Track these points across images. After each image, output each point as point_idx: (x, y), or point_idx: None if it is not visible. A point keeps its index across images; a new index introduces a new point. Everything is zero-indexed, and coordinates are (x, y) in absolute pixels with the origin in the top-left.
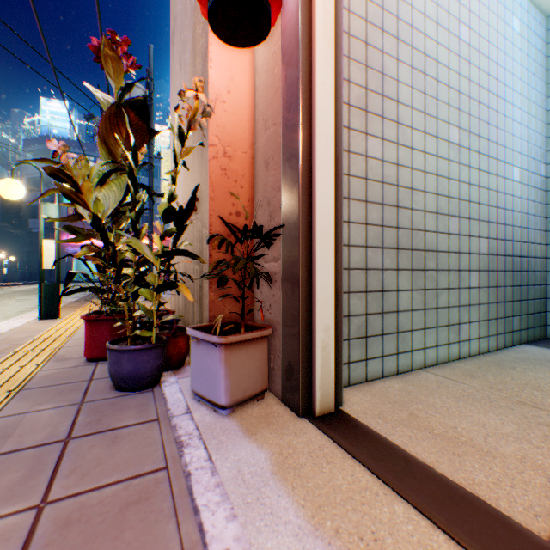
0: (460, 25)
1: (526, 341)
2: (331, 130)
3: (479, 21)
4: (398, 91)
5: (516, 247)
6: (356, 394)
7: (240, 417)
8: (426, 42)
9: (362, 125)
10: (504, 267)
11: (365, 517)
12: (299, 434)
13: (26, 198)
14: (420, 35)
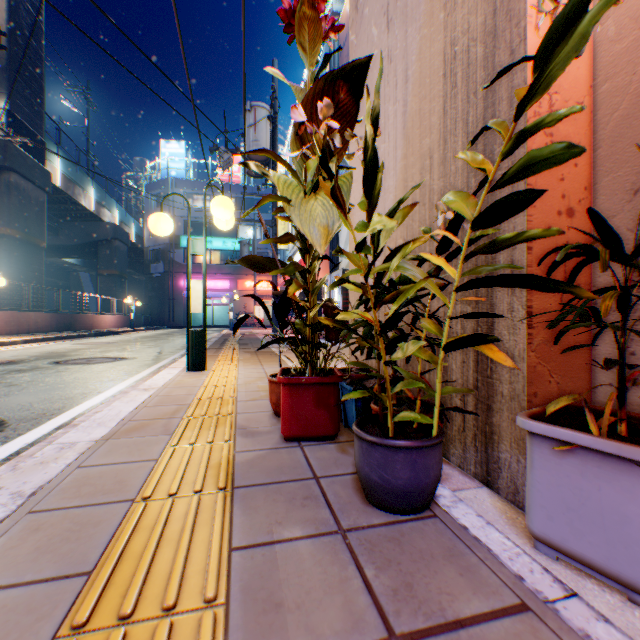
0: None
1: None
2: None
3: None
4: None
5: None
6: None
7: None
8: None
9: None
10: None
11: None
12: None
13: (148, 243)
14: None
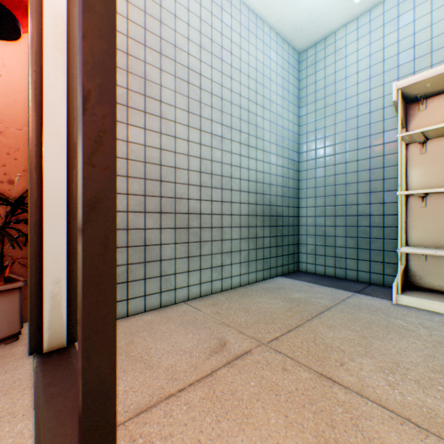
0: (223, 50)
1: (282, 274)
2: (63, 121)
3: (241, 49)
4: (162, 93)
5: (274, 210)
6: None
7: None
8: (191, 59)
9: (124, 117)
10: (264, 224)
11: None
12: (9, 371)
13: None
14: (185, 54)
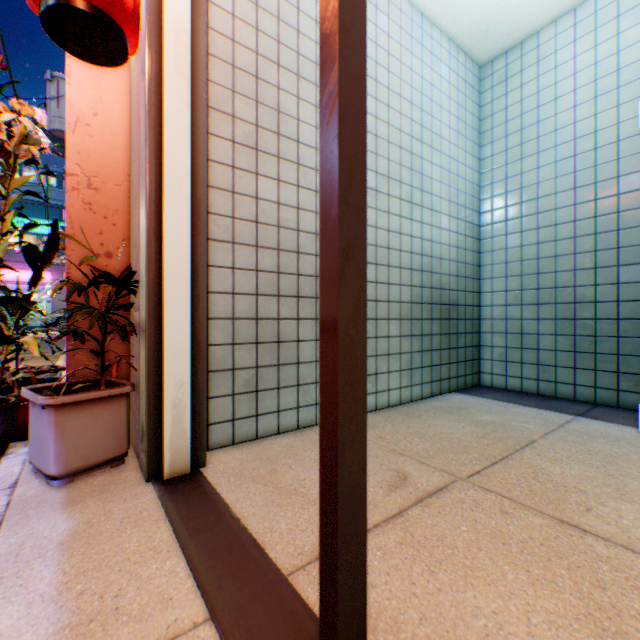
0: (378, 67)
1: (457, 389)
2: (187, 170)
3: (401, 64)
4: (299, 131)
5: (446, 295)
6: (233, 453)
7: (74, 487)
8: None
9: (252, 165)
10: (432, 315)
11: (126, 576)
12: (129, 500)
13: None
14: None
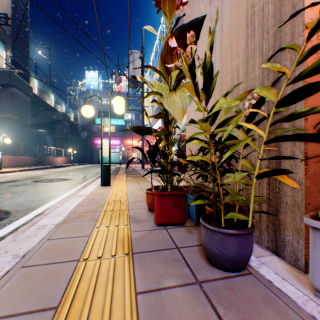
0: None
1: None
2: None
3: None
4: None
5: None
6: None
7: None
8: None
9: None
10: None
11: None
12: None
13: (79, 122)
14: None
